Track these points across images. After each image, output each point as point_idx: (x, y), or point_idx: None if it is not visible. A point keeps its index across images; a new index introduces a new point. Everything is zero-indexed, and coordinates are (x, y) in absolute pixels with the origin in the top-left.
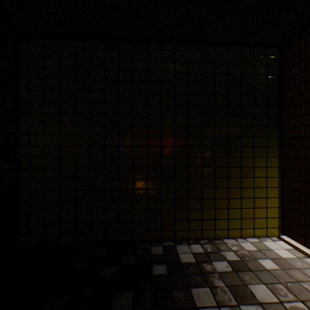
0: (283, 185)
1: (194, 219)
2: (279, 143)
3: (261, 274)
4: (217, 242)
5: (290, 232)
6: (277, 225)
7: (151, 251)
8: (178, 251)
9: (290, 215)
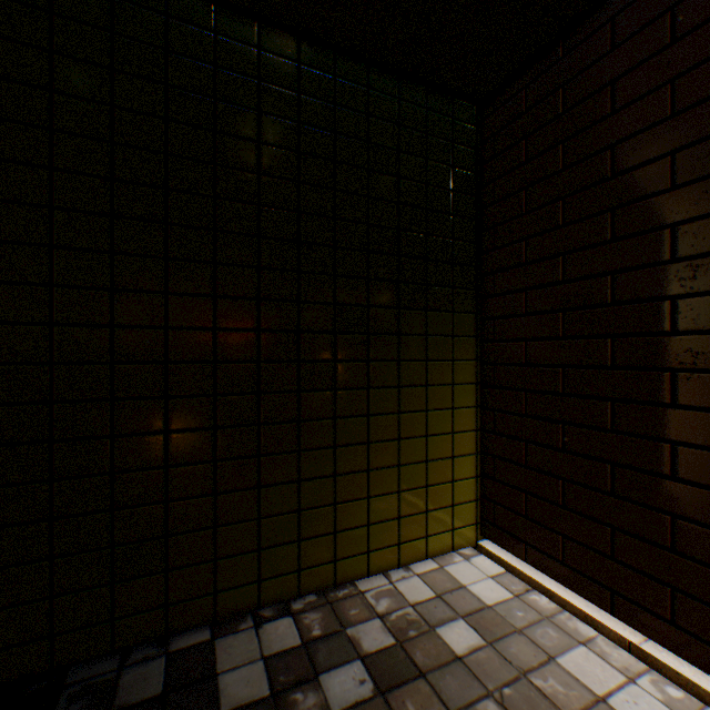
0: (485, 424)
1: (279, 542)
2: (478, 327)
3: (446, 681)
4: (342, 595)
5: (500, 532)
6: (473, 518)
7: (117, 696)
8: (218, 664)
9: (499, 494)
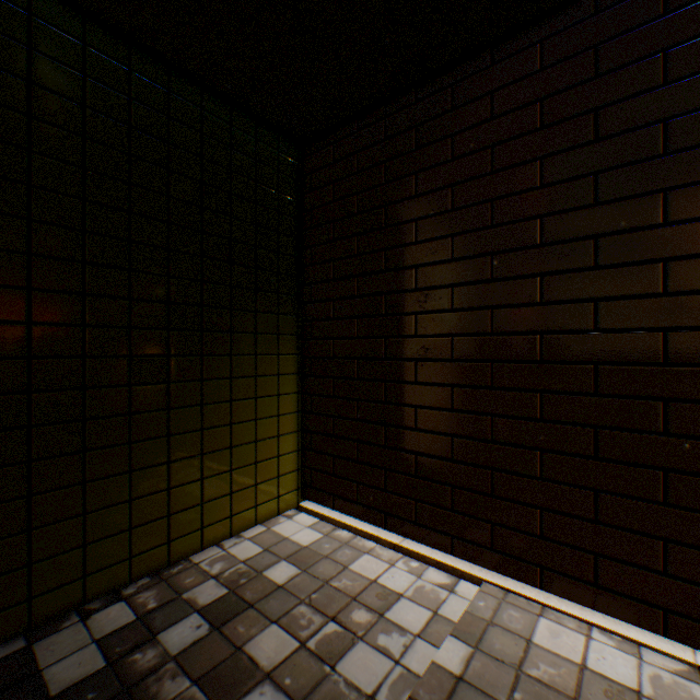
0: (306, 406)
1: (109, 534)
2: (300, 327)
3: (270, 603)
4: (177, 571)
5: (316, 492)
6: (296, 485)
7: None
8: (41, 662)
9: (315, 461)
